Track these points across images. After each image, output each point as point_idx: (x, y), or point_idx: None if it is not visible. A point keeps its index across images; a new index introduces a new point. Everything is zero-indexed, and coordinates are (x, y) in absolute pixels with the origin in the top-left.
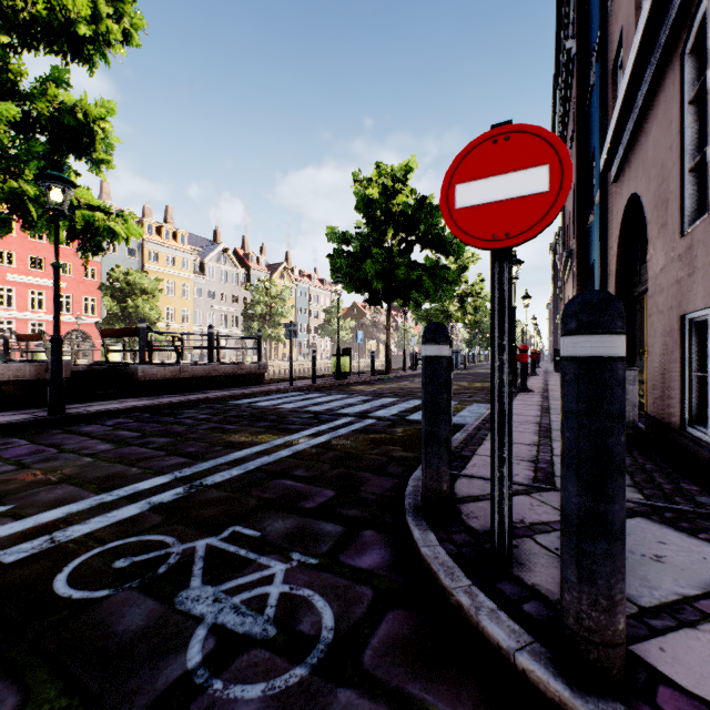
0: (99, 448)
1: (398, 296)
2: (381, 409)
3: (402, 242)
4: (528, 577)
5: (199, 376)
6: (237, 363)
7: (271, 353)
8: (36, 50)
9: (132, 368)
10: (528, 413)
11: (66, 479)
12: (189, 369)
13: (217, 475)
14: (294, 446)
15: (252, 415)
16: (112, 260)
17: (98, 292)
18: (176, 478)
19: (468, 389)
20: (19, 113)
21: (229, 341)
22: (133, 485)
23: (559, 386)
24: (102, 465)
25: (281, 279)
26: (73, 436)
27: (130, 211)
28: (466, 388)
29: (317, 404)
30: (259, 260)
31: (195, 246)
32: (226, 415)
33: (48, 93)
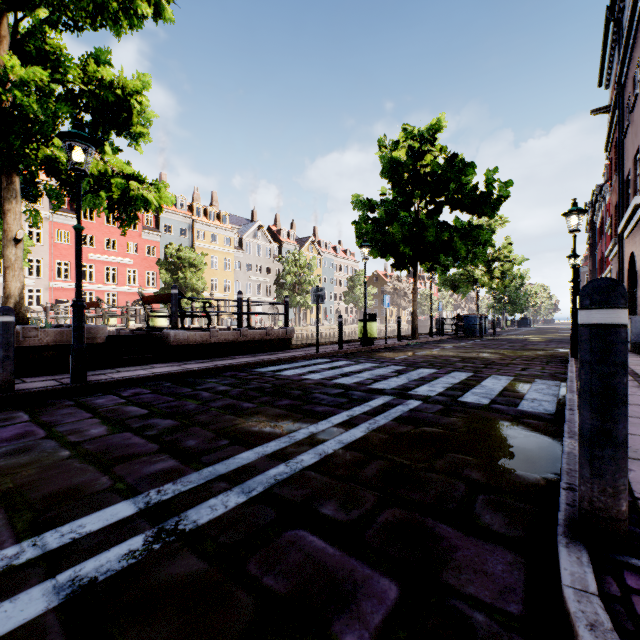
0: (89, 433)
1: (426, 260)
2: (421, 385)
3: (429, 204)
4: None
5: (228, 341)
6: (265, 328)
7: (300, 318)
8: (78, 30)
9: (165, 333)
10: (637, 400)
11: (7, 495)
12: (218, 335)
13: (206, 505)
14: (321, 445)
15: (274, 388)
16: (168, 239)
17: (157, 267)
18: (146, 508)
19: (514, 359)
20: (65, 93)
21: (263, 307)
22: (80, 519)
23: (633, 358)
24: (72, 466)
25: (308, 251)
26: (78, 411)
27: (182, 197)
28: (511, 358)
29: (346, 375)
30: (289, 235)
31: (235, 225)
32: (247, 387)
33: (88, 70)
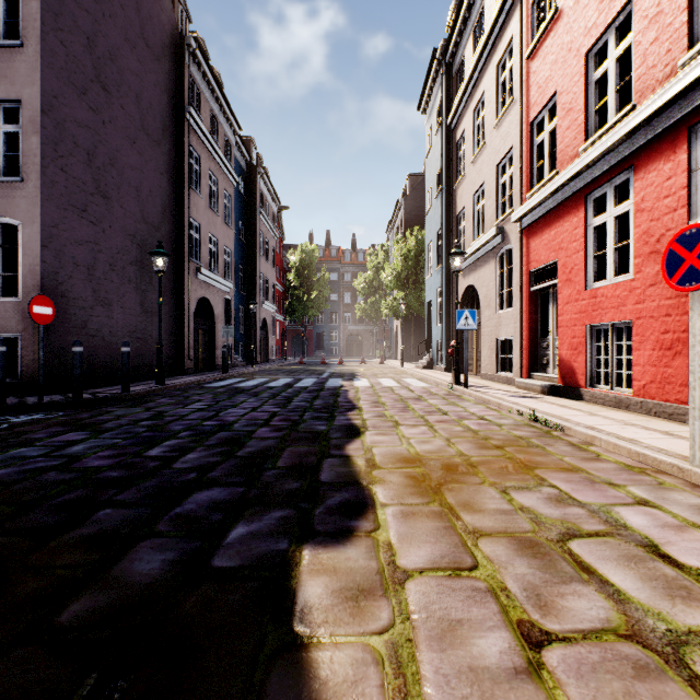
0: None
1: None
2: None
3: None
4: (49, 401)
5: None
6: None
7: None
8: None
9: None
10: None
11: None
12: None
13: None
14: None
15: None
16: None
17: None
18: None
19: None
20: None
21: None
22: None
23: None
24: None
25: None
26: None
27: None
28: None
29: None
30: None
31: None
32: None
33: None
